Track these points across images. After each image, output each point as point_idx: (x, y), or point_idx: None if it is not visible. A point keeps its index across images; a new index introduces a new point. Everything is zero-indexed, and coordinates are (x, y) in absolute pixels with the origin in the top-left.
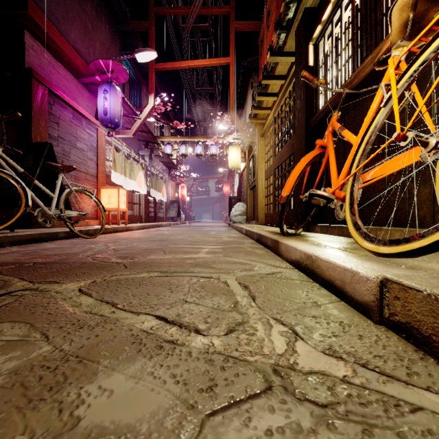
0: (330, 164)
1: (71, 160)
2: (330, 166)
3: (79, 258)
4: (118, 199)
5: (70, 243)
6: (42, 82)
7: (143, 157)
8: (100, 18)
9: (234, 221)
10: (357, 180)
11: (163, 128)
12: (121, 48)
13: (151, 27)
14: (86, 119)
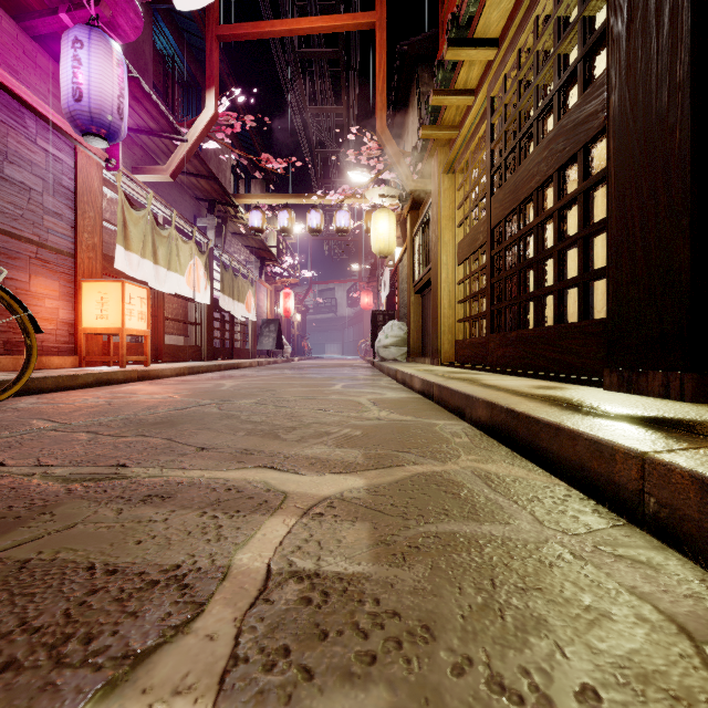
0: None
1: None
2: None
3: None
4: (121, 307)
5: None
6: None
7: (205, 232)
8: None
9: (384, 357)
10: None
11: (250, 185)
12: None
13: None
14: (39, 117)
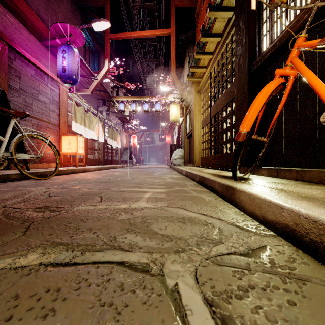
0: (317, 85)
1: (33, 111)
2: (316, 87)
3: None
4: (76, 145)
5: (16, 185)
6: (1, 37)
7: (101, 112)
8: None
9: (174, 163)
10: None
11: (118, 91)
12: (82, 22)
13: (106, 3)
14: (48, 76)
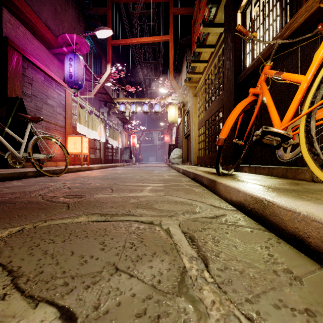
0: (269, 107)
1: (43, 114)
2: (269, 108)
3: (30, 197)
4: (81, 145)
5: (35, 181)
6: (16, 49)
7: (103, 113)
8: (68, 4)
9: (173, 162)
10: (313, 116)
11: (119, 92)
12: (85, 28)
13: (108, 11)
14: (56, 82)
